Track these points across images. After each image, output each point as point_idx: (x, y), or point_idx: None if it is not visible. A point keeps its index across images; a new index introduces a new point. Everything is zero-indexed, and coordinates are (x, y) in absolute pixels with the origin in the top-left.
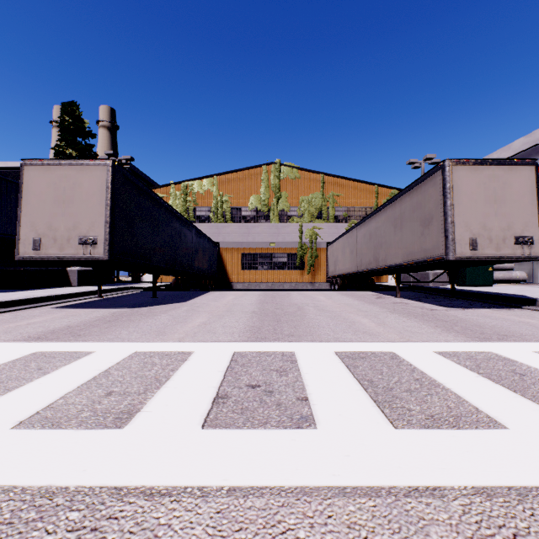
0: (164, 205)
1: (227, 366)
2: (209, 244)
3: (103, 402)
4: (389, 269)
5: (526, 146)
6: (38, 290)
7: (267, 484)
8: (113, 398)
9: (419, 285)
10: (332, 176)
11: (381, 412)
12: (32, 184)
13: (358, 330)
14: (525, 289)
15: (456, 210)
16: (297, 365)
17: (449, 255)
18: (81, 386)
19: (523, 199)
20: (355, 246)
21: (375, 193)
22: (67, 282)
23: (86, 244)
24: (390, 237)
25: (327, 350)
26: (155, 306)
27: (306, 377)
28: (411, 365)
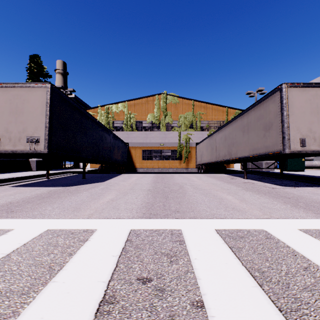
0: (90, 118)
1: (122, 249)
2: (122, 144)
3: None
4: (239, 160)
5: None
6: (7, 174)
7: None
8: None
9: (256, 170)
10: (199, 101)
11: None
12: None
13: (227, 206)
14: None
15: (290, 118)
16: (186, 248)
17: (285, 150)
18: None
19: None
20: (215, 145)
21: (226, 112)
22: (29, 168)
23: (31, 142)
24: (240, 139)
25: (208, 228)
26: (81, 185)
27: (196, 265)
28: (288, 246)
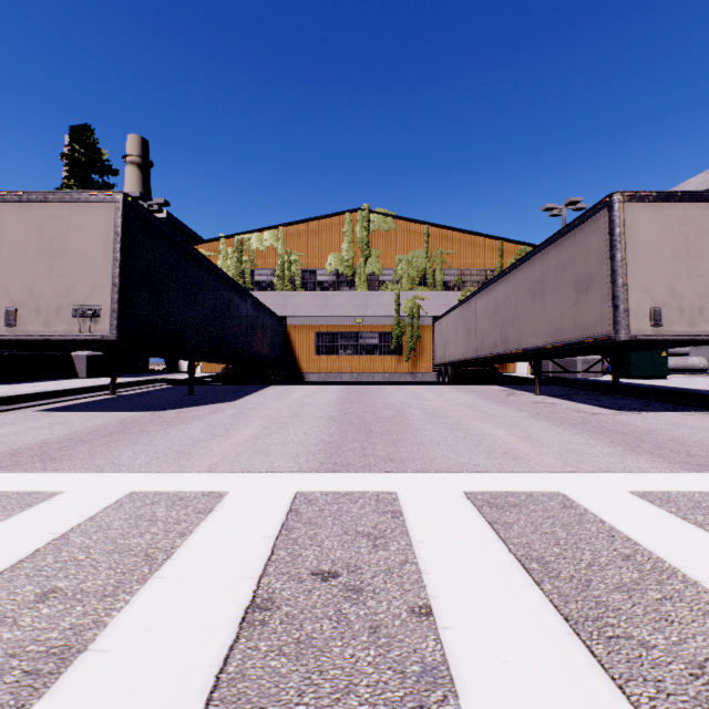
0: (205, 264)
1: (281, 525)
2: (271, 320)
3: (20, 623)
4: (524, 355)
5: (707, 186)
6: (26, 384)
7: None
8: (45, 610)
9: (562, 376)
10: (440, 227)
11: (588, 652)
12: (5, 229)
13: (493, 449)
14: None
15: (629, 266)
16: (404, 523)
17: (620, 333)
18: None
19: None
20: (474, 322)
21: (498, 250)
22: (72, 372)
23: (84, 317)
24: (526, 309)
25: (450, 490)
26: (188, 409)
27: (421, 552)
28: (603, 521)
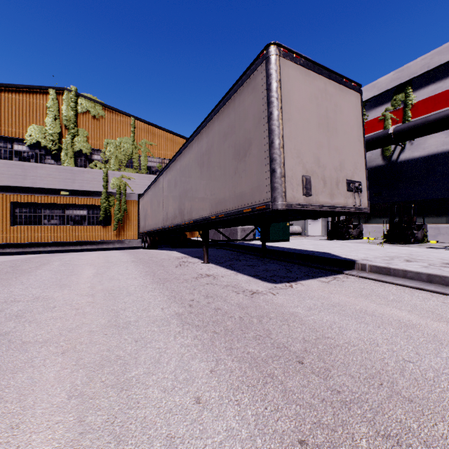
0: None
1: None
2: None
3: None
4: (196, 225)
5: None
6: None
7: None
8: None
9: None
10: (144, 122)
11: None
12: None
13: None
14: (314, 243)
15: (286, 127)
16: None
17: (277, 201)
18: None
19: (352, 132)
20: (162, 196)
21: None
22: None
23: None
24: (196, 182)
25: None
26: None
27: None
28: None
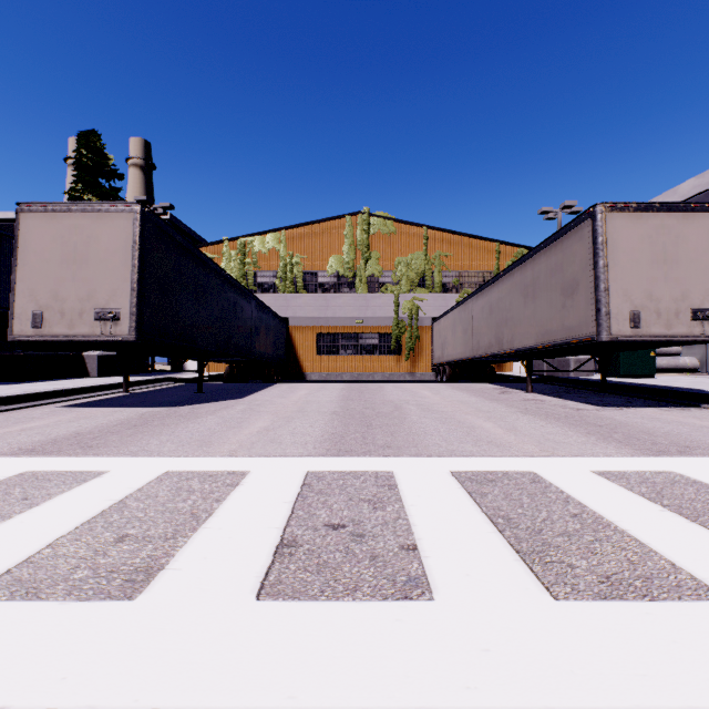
0: (213, 268)
1: (297, 494)
2: (274, 321)
3: (109, 554)
4: (517, 354)
5: (698, 190)
6: (43, 383)
7: (359, 707)
8: (125, 547)
9: (556, 375)
10: (438, 230)
11: (529, 570)
12: (31, 238)
13: (480, 439)
14: (699, 381)
15: (611, 273)
16: (398, 493)
17: (602, 335)
18: (81, 526)
19: (703, 258)
20: (470, 323)
21: (495, 252)
22: (84, 371)
23: (105, 320)
24: (518, 311)
25: (439, 469)
26: (200, 405)
27: (412, 512)
28: (562, 492)
